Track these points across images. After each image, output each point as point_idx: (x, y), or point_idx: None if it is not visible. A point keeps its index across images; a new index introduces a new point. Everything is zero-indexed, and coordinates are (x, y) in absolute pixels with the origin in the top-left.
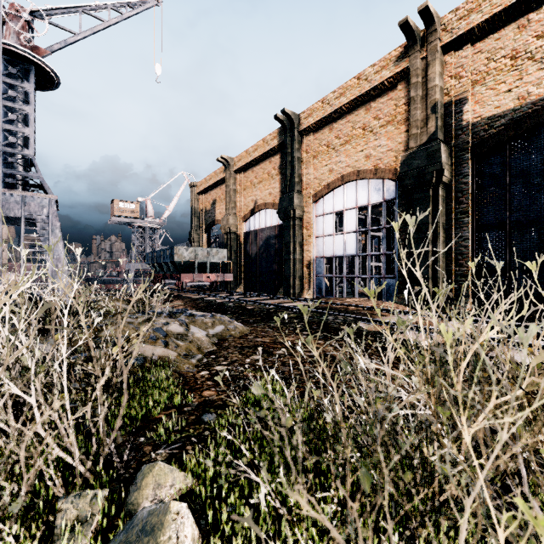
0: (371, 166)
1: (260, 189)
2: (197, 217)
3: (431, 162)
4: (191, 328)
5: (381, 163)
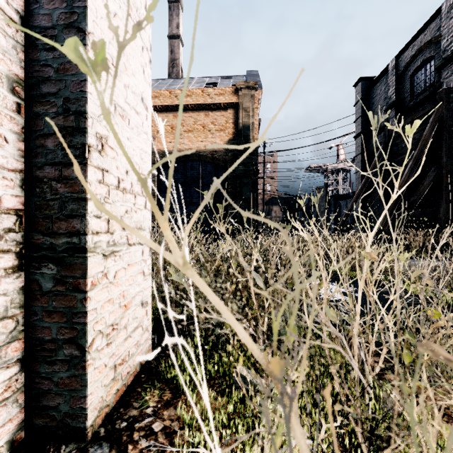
0: None
1: None
2: None
3: None
4: None
5: None
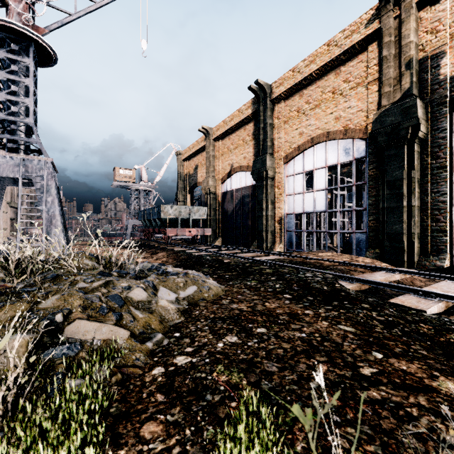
0: (341, 127)
1: (236, 154)
2: (182, 180)
3: (406, 118)
4: (160, 290)
5: (351, 124)
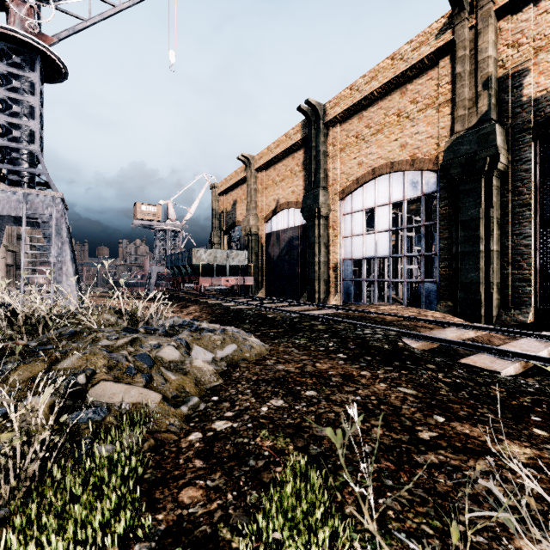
0: (408, 156)
1: (282, 188)
2: (218, 218)
3: (483, 147)
4: (194, 349)
5: (419, 152)
